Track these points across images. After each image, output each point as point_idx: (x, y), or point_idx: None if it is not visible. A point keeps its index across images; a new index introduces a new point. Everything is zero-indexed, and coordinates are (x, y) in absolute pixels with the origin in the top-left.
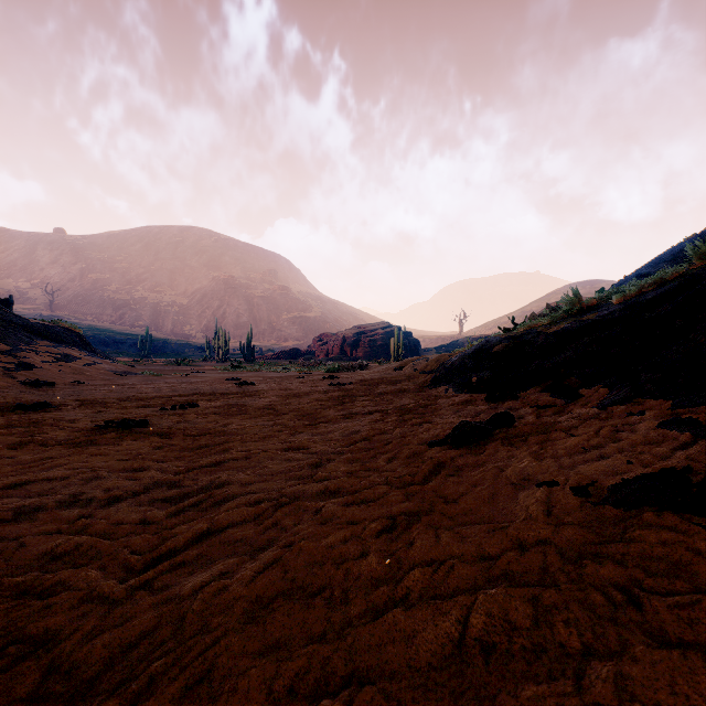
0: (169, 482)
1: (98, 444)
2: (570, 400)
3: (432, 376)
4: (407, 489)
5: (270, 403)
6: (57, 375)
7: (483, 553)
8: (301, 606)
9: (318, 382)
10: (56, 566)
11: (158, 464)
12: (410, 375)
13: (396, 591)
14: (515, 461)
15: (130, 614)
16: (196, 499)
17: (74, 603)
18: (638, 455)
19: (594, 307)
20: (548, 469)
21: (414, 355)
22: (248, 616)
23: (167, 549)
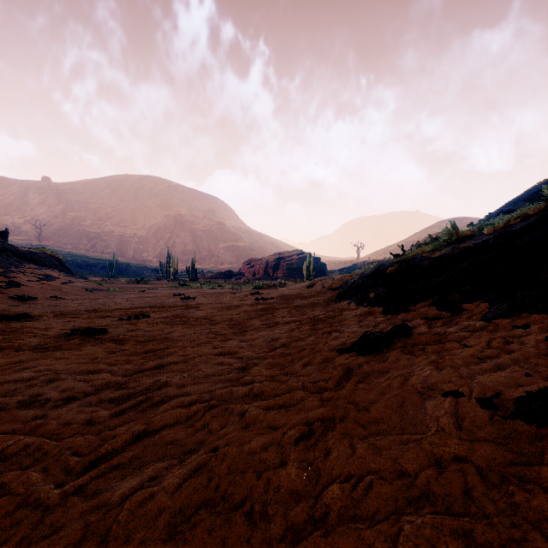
0: (117, 384)
1: (63, 349)
2: (456, 313)
3: (337, 292)
4: (322, 394)
5: (207, 314)
6: (40, 291)
7: (400, 469)
8: (222, 521)
9: (246, 297)
10: (4, 467)
11: (109, 368)
12: (320, 291)
13: (315, 509)
14: (417, 369)
15: (59, 524)
16: (138, 400)
17: (10, 510)
18: (534, 367)
19: (468, 236)
20: (451, 379)
21: (322, 276)
22: (170, 531)
23: (104, 452)
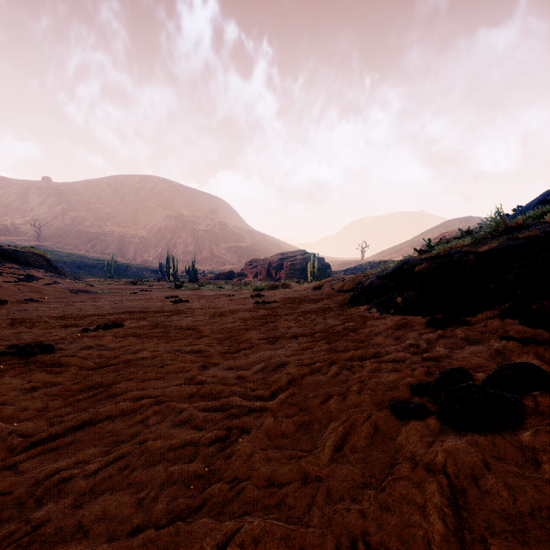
0: None
1: None
2: None
3: (351, 295)
4: None
5: (195, 322)
6: (15, 294)
7: None
8: None
9: (245, 300)
10: None
11: None
12: (329, 294)
13: None
14: None
15: None
16: None
17: None
18: None
19: (519, 226)
20: None
21: (326, 276)
22: None
23: None
